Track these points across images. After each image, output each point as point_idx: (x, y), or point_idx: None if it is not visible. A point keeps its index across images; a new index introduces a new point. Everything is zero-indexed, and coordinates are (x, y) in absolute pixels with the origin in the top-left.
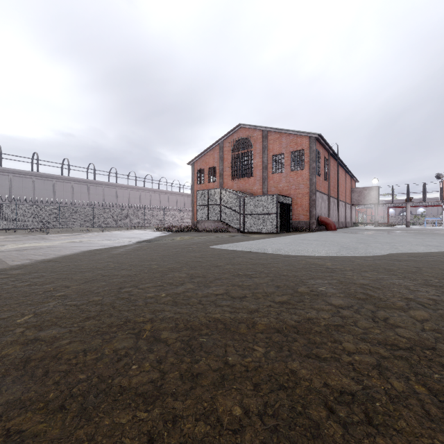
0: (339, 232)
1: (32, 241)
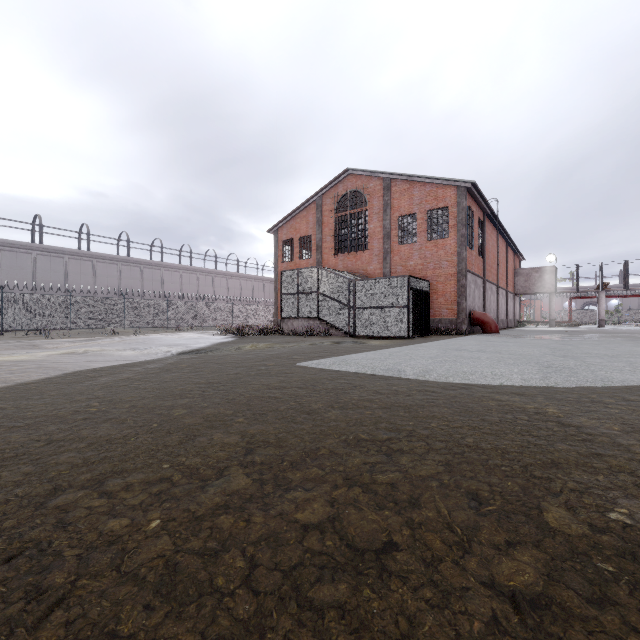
0: (505, 335)
1: (11, 350)
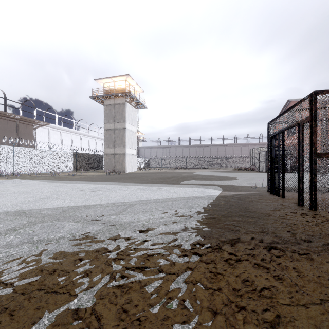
0: None
1: None
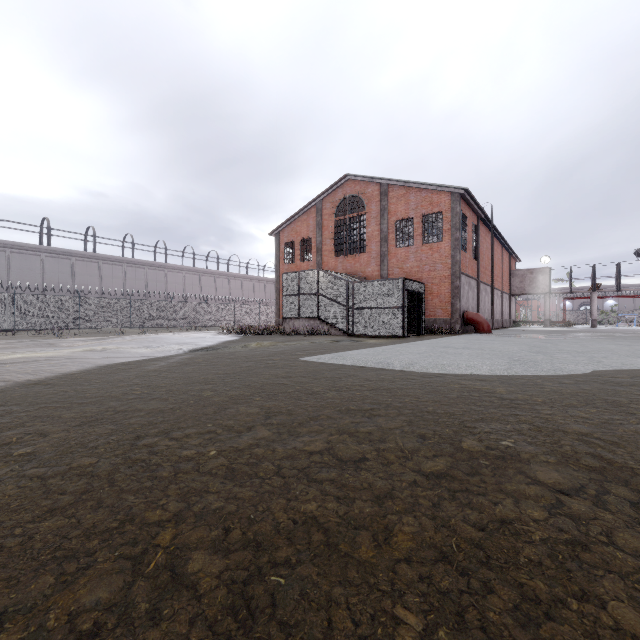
0: (496, 334)
1: (32, 348)
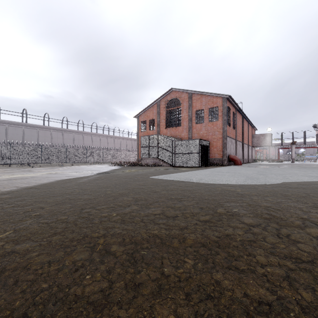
0: (244, 166)
1: (21, 172)
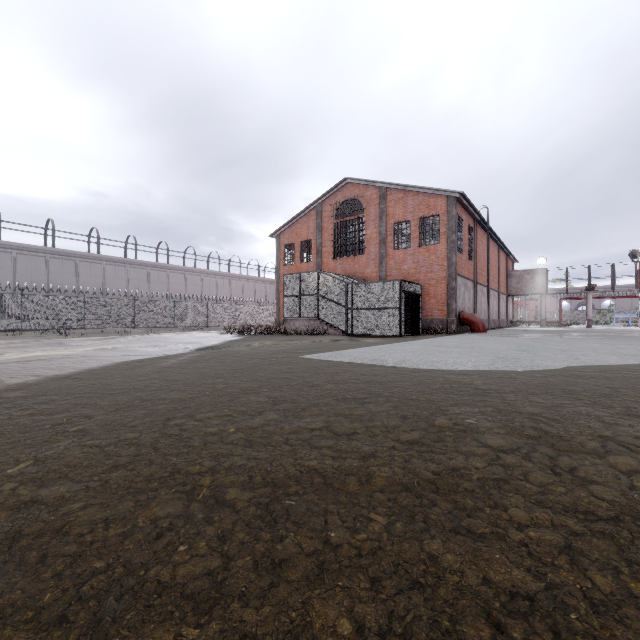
0: (490, 334)
1: (43, 347)
